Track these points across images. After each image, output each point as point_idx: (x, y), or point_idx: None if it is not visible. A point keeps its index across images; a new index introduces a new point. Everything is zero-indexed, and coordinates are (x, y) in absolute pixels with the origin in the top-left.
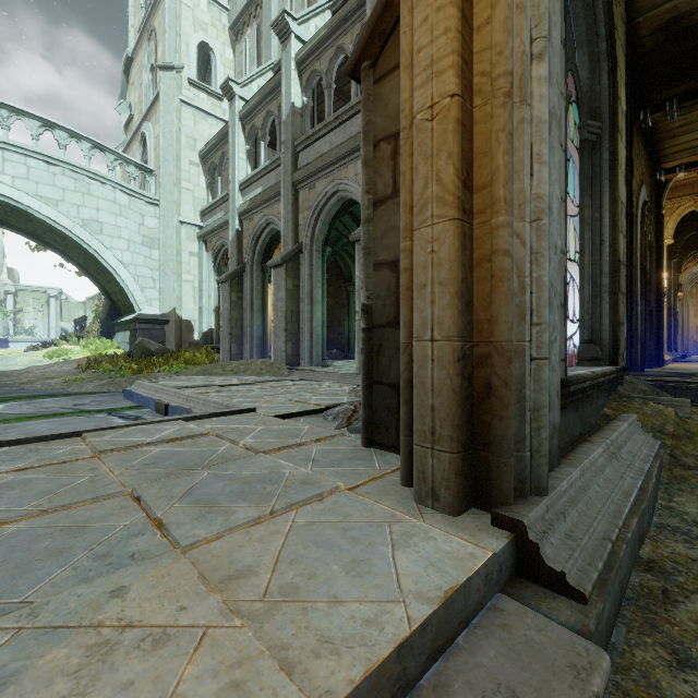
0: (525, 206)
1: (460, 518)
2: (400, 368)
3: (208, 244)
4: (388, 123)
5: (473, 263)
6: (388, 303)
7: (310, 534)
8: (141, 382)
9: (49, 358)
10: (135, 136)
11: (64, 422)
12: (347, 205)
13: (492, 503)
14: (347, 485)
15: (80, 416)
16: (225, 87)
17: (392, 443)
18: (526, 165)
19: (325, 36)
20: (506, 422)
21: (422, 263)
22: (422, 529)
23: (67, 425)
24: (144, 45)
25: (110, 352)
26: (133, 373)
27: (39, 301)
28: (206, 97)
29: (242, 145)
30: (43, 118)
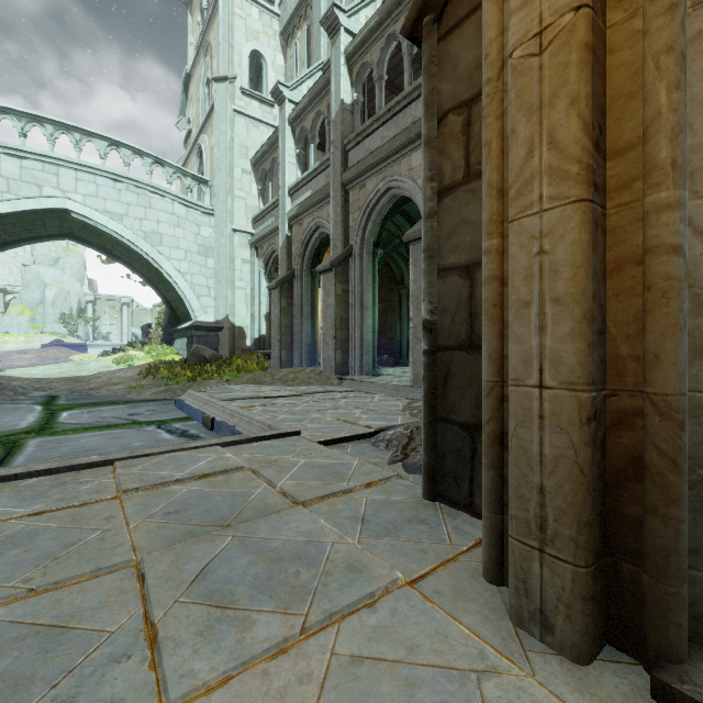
0: (702, 173)
1: (592, 672)
2: (483, 415)
3: (260, 251)
4: (459, 88)
5: (608, 267)
6: (459, 319)
7: (356, 691)
8: (191, 392)
9: (117, 363)
10: (193, 150)
11: (115, 436)
12: (399, 203)
13: (646, 651)
14: (408, 575)
15: (131, 428)
16: (275, 92)
17: (463, 500)
18: (702, 106)
19: (376, 25)
20: (675, 527)
21: (523, 270)
22: (535, 699)
23: (116, 440)
24: (201, 60)
25: (170, 358)
26: (188, 380)
27: (114, 309)
28: (258, 105)
29: (292, 149)
30: (110, 138)
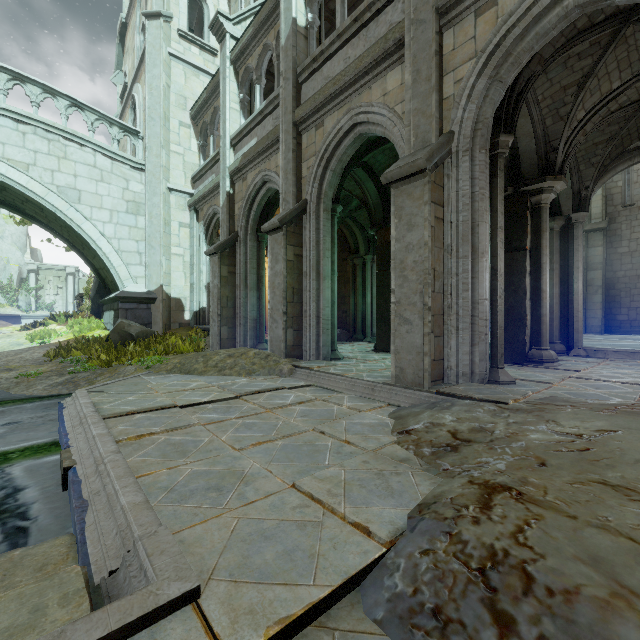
0: None
1: None
2: None
3: (200, 213)
4: None
5: None
6: None
7: None
8: (78, 393)
9: (30, 340)
10: (127, 103)
11: None
12: (364, 150)
13: None
14: None
15: None
16: (214, 25)
17: None
18: None
19: None
20: None
21: None
22: None
23: None
24: (136, 5)
25: (94, 334)
26: (101, 365)
27: (59, 278)
28: (198, 52)
29: (234, 93)
30: (11, 70)
